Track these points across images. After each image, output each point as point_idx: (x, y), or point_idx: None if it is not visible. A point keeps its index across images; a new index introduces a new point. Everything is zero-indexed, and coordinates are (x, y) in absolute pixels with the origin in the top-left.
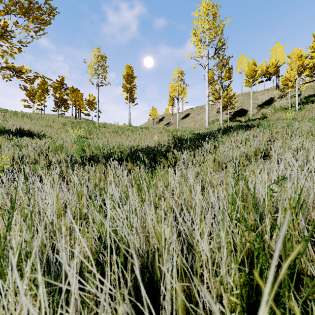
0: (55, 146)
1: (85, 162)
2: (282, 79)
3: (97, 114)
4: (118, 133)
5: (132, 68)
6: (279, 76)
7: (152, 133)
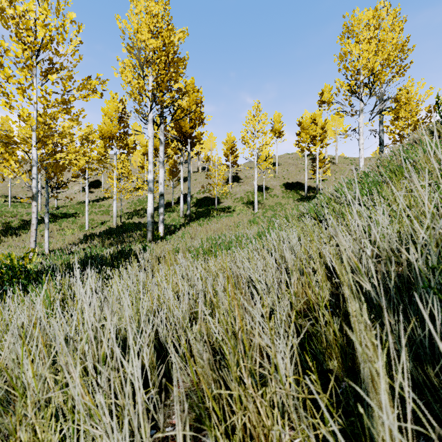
0: None
1: None
2: None
3: None
4: None
5: None
6: None
7: None
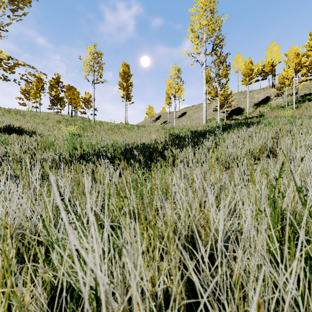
0: (45, 144)
1: (74, 160)
2: (278, 78)
3: (93, 112)
4: (113, 130)
5: (128, 66)
6: (275, 75)
7: (148, 130)
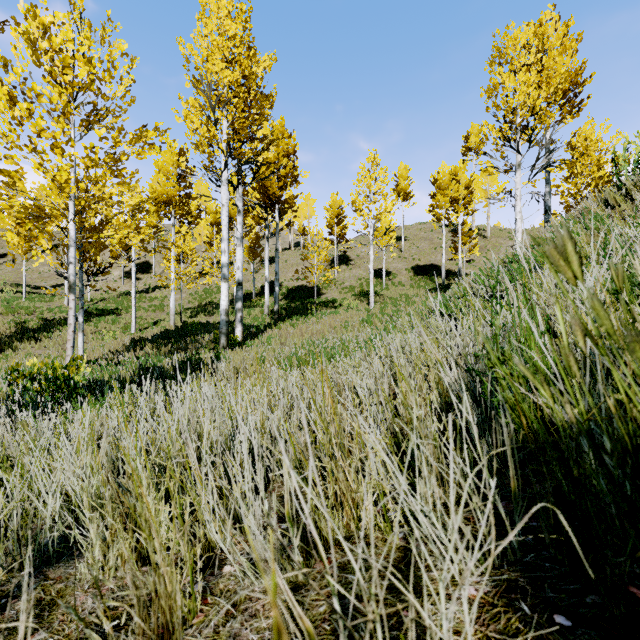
0: None
1: None
2: None
3: None
4: None
5: None
6: None
7: None
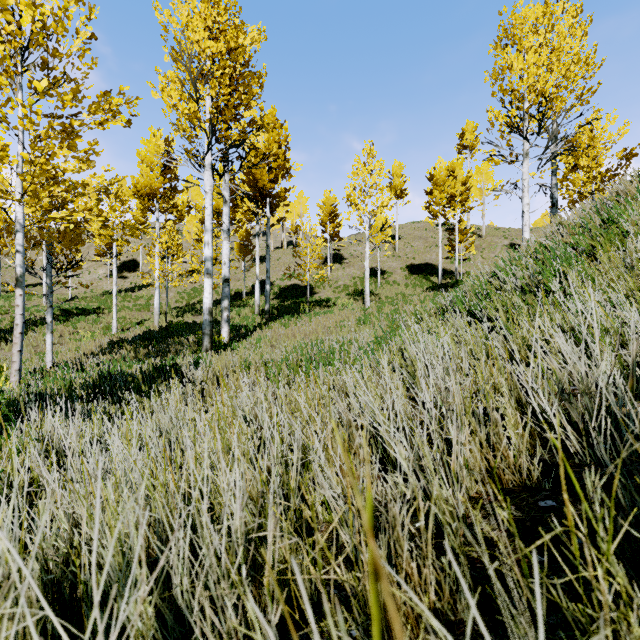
0: None
1: None
2: None
3: None
4: None
5: None
6: None
7: None
